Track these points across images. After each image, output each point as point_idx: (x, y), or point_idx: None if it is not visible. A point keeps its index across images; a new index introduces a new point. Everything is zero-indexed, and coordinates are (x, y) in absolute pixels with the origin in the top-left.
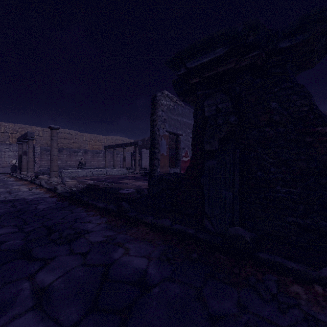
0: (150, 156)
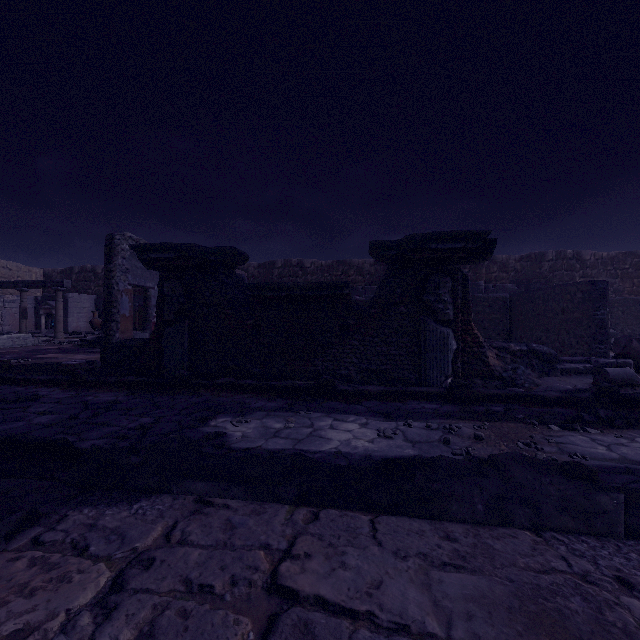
0: (105, 317)
